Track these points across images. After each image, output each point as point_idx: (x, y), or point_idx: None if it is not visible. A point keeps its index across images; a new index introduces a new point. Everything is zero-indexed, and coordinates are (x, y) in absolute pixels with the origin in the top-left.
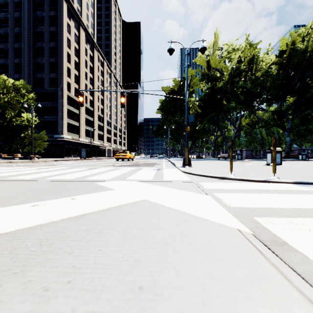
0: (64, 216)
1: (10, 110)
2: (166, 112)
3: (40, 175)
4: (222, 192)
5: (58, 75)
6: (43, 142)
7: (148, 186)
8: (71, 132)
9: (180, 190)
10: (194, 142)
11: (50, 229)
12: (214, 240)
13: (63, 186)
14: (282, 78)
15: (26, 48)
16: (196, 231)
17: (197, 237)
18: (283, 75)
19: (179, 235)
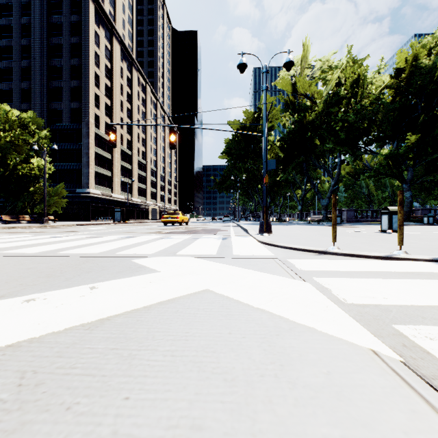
0: (72, 322)
1: (13, 154)
2: (233, 156)
3: (51, 248)
4: (327, 277)
5: (83, 104)
6: (61, 199)
7: (211, 265)
8: (101, 185)
9: (261, 273)
10: (273, 198)
11: (44, 348)
12: (336, 376)
13: (81, 264)
14: (400, 107)
15: (38, 67)
16: (300, 353)
17: (304, 369)
18: (401, 103)
19: (270, 363)
